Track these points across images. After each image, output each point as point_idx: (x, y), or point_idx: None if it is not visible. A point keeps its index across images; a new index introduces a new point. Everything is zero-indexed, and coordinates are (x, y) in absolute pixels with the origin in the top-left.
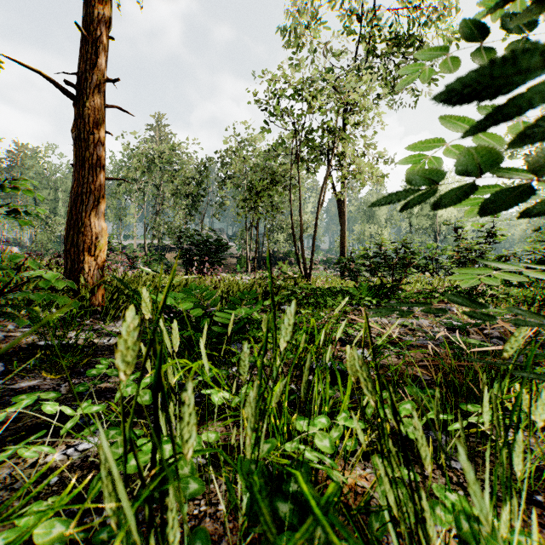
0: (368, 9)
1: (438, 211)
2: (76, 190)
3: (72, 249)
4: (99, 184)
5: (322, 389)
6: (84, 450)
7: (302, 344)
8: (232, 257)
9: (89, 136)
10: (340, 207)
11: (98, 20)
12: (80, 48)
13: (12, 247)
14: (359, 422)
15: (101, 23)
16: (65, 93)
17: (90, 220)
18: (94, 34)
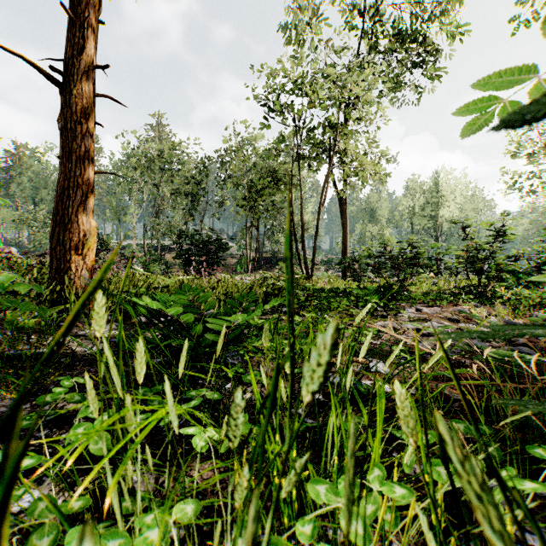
0: (370, 4)
1: (439, 211)
2: (62, 184)
3: (58, 248)
4: (87, 178)
5: (344, 431)
6: (21, 511)
7: None
8: (232, 257)
9: (77, 126)
10: (342, 206)
11: (86, 2)
12: (67, 33)
13: (10, 247)
14: (403, 488)
15: (90, 5)
16: (50, 80)
17: (78, 216)
18: (82, 17)
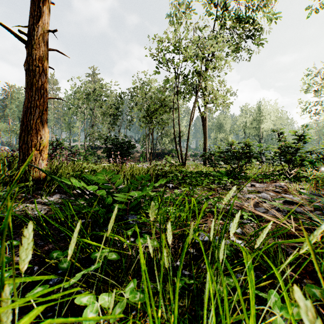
0: None
1: (261, 125)
2: (26, 105)
3: (24, 146)
4: (43, 101)
5: (220, 306)
6: None
7: (191, 235)
8: (137, 153)
9: (36, 68)
10: (203, 121)
11: None
12: (30, 9)
13: (5, 146)
14: None
15: None
16: (19, 38)
17: (36, 125)
18: None
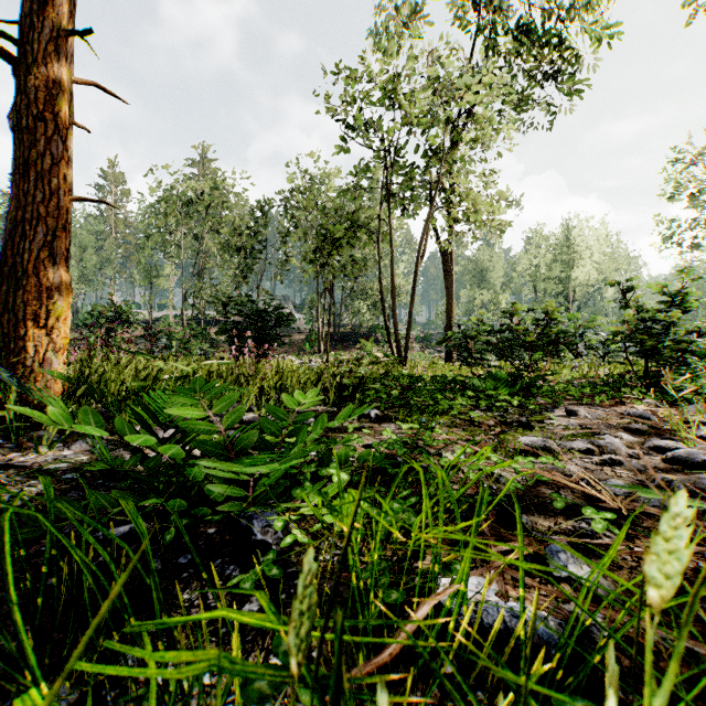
0: None
1: (571, 272)
2: (15, 215)
3: (7, 317)
4: (56, 206)
5: None
6: None
7: None
8: (299, 333)
9: (39, 124)
10: (445, 263)
11: None
12: None
13: None
14: None
15: None
16: None
17: (39, 266)
18: None
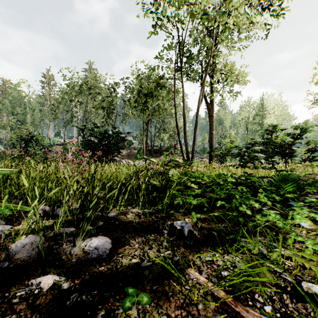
0: None
1: (264, 120)
2: None
3: None
4: None
5: None
6: None
7: None
8: (134, 149)
9: None
10: (209, 111)
11: None
12: None
13: None
14: None
15: None
16: None
17: None
18: None
